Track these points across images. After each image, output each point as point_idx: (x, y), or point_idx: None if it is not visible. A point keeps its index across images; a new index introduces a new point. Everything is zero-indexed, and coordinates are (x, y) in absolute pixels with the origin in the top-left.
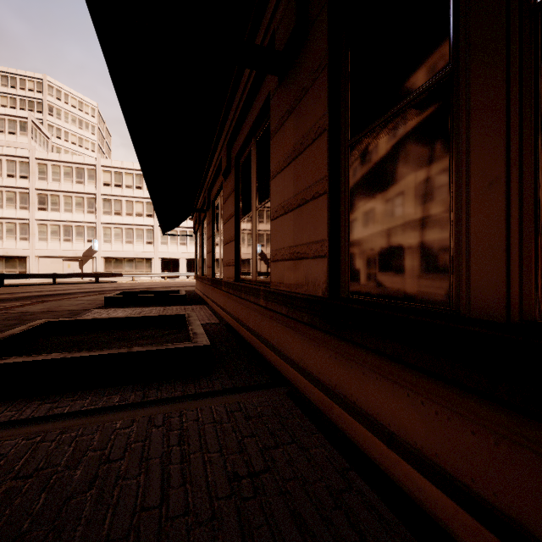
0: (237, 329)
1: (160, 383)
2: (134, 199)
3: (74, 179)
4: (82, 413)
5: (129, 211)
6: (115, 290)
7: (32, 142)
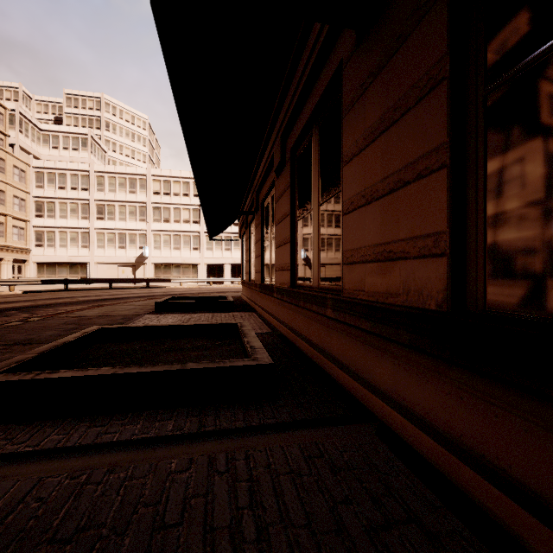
0: (294, 341)
1: (217, 407)
2: (181, 206)
3: (128, 189)
4: (132, 444)
5: (176, 218)
6: (164, 295)
7: (92, 157)
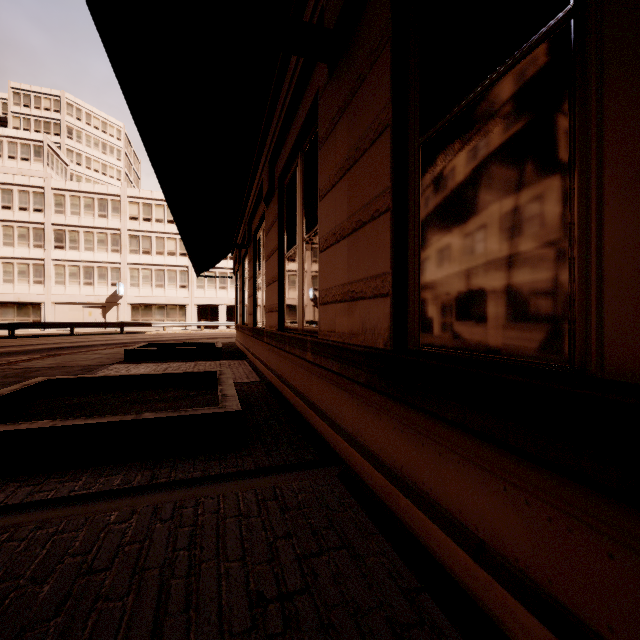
0: (281, 390)
1: (176, 459)
2: (165, 235)
3: (96, 212)
4: (69, 500)
5: (159, 249)
6: (142, 341)
7: (48, 170)
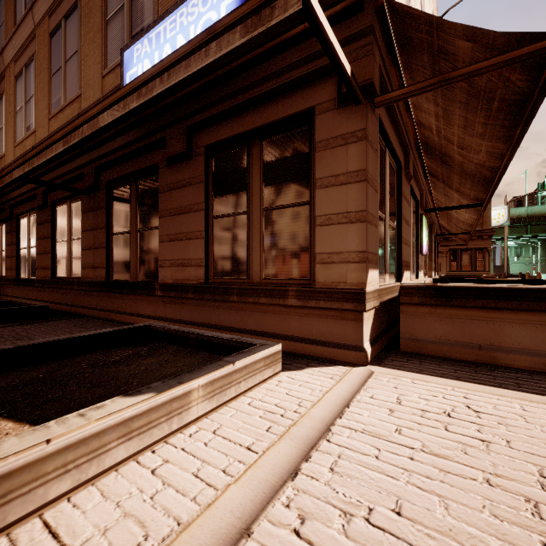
0: (54, 308)
1: (24, 322)
2: None
3: None
4: None
5: None
6: None
7: None
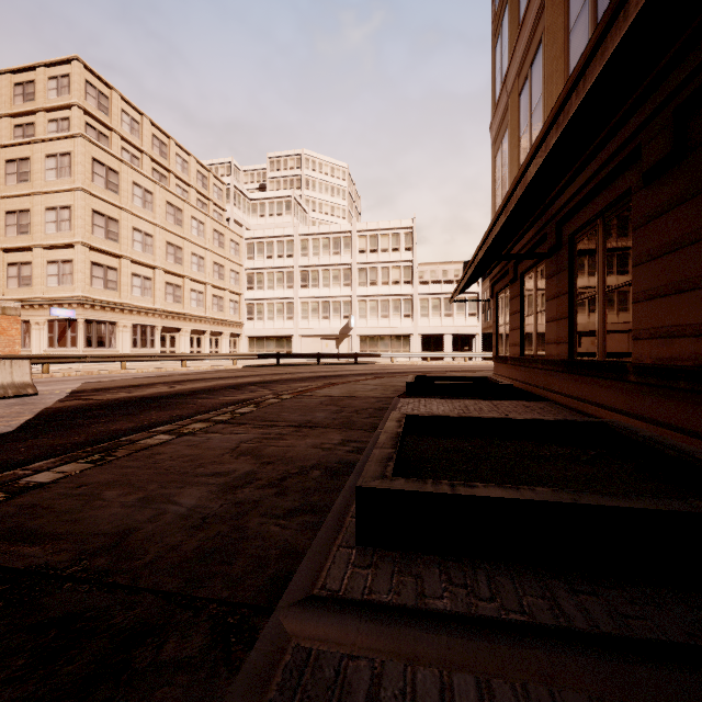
0: None
1: None
2: (390, 264)
3: (332, 250)
4: None
5: (384, 279)
6: (384, 373)
7: (294, 220)
